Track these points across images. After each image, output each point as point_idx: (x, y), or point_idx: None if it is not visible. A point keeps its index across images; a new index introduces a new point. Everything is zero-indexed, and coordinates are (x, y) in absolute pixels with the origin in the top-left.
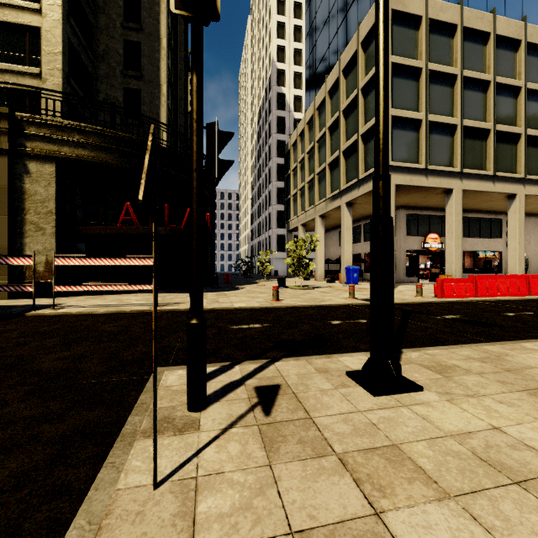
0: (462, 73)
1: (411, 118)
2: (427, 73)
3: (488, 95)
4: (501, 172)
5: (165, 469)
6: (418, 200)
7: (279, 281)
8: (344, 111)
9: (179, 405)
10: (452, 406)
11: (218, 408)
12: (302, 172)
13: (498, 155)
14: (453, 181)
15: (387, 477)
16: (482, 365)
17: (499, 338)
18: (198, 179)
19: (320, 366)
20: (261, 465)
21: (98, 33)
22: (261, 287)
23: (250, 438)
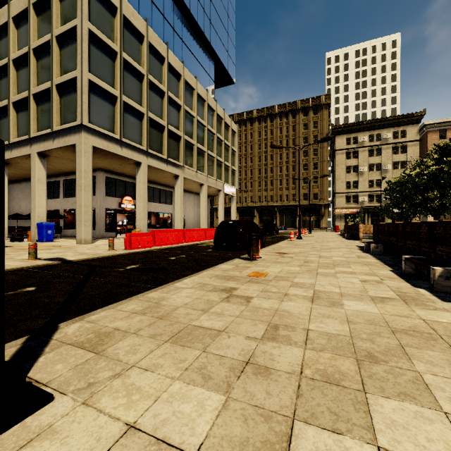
0: (148, 76)
1: (108, 91)
2: (122, 59)
3: (164, 102)
4: (171, 159)
5: None
6: (115, 166)
7: None
8: (35, 50)
9: None
10: (87, 412)
11: None
12: None
13: (170, 147)
14: (142, 156)
15: None
16: (142, 318)
17: (162, 281)
18: None
19: None
20: None
21: None
22: None
23: None
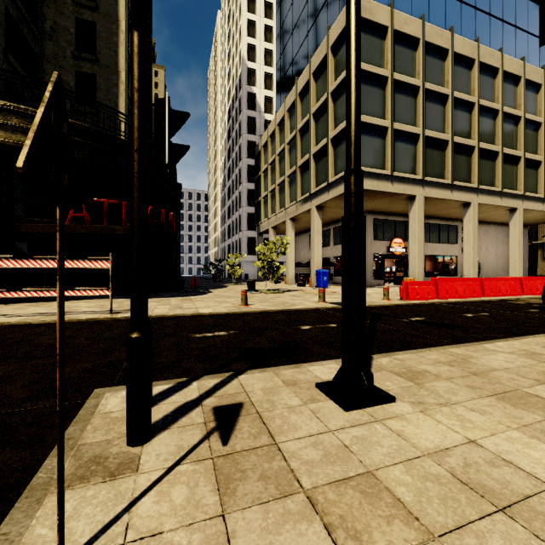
0: (424, 85)
1: (378, 125)
2: (393, 82)
3: (447, 108)
4: (458, 182)
5: (81, 536)
6: (384, 205)
7: (249, 284)
8: (314, 114)
9: (116, 438)
10: (426, 418)
11: (165, 438)
12: (272, 174)
13: (456, 166)
14: (416, 188)
15: (362, 517)
16: (451, 369)
17: (462, 339)
18: (140, 161)
19: (288, 378)
20: (211, 516)
21: (45, 6)
22: (229, 292)
23: (202, 477)
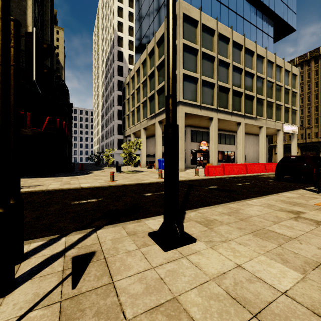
0: (217, 56)
1: (193, 76)
2: (201, 53)
3: (229, 70)
4: (234, 111)
5: None
6: (196, 122)
7: (117, 168)
8: (157, 67)
9: None
10: (213, 251)
11: (26, 288)
12: (133, 101)
13: (233, 102)
14: (213, 113)
15: None
16: (229, 217)
17: (236, 198)
18: (3, 74)
19: (131, 230)
20: None
21: None
22: (104, 172)
23: None
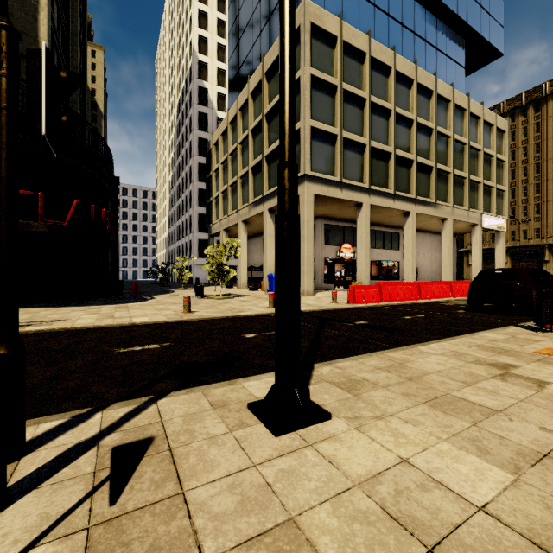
0: (370, 98)
1: (328, 132)
2: (342, 92)
3: (390, 122)
4: (399, 192)
5: None
6: (334, 211)
7: (196, 289)
8: (266, 115)
9: None
10: (361, 436)
11: (27, 504)
12: (224, 174)
13: (397, 177)
14: (363, 195)
15: None
16: (388, 375)
17: (401, 342)
18: None
19: (218, 399)
20: None
21: None
22: (175, 297)
23: None
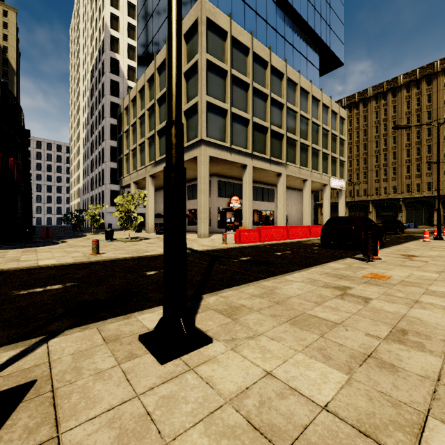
0: (253, 84)
1: (220, 107)
2: (231, 76)
3: (267, 104)
4: (274, 158)
5: None
6: (225, 170)
7: (106, 234)
8: None
9: None
10: (235, 355)
11: None
12: (134, 135)
13: (273, 146)
14: (247, 159)
15: None
16: (261, 301)
17: (273, 273)
18: None
19: (111, 333)
20: None
21: None
22: (86, 241)
23: None
